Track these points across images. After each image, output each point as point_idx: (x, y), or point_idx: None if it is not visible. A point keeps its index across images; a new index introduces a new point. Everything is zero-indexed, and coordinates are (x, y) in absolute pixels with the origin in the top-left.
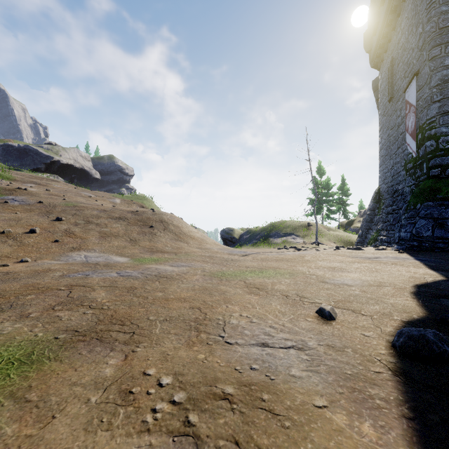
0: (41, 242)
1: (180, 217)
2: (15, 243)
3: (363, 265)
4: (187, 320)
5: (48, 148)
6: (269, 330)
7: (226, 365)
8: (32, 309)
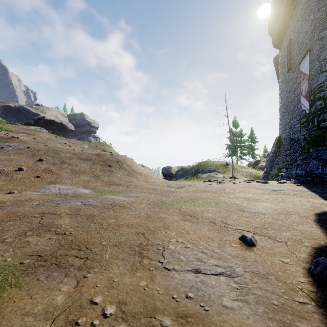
0: (26, 177)
1: (132, 158)
2: (7, 178)
3: (271, 196)
4: (133, 246)
5: (36, 108)
6: (201, 255)
7: (165, 293)
8: (8, 234)
